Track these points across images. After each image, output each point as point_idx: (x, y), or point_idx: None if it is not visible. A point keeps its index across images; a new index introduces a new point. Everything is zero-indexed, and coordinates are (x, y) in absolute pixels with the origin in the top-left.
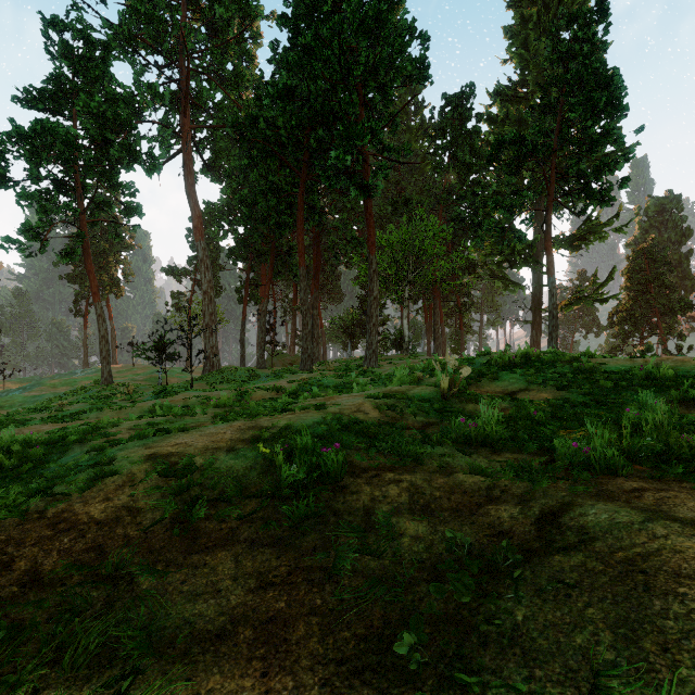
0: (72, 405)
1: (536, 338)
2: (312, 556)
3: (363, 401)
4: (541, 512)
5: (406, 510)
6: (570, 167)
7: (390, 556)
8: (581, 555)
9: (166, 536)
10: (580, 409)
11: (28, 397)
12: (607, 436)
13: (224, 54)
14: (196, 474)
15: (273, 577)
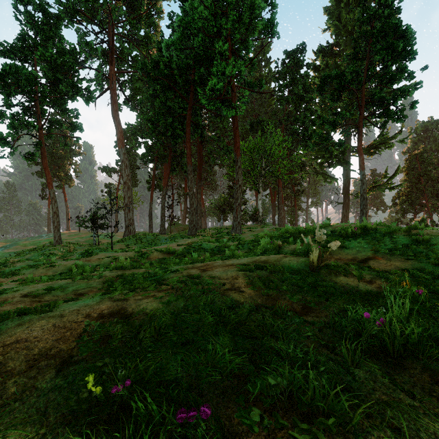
0: (20, 262)
1: (346, 213)
2: None
3: (236, 274)
4: None
5: None
6: (375, 95)
7: None
8: None
9: None
10: None
11: (5, 253)
12: None
13: (138, 24)
14: None
15: None
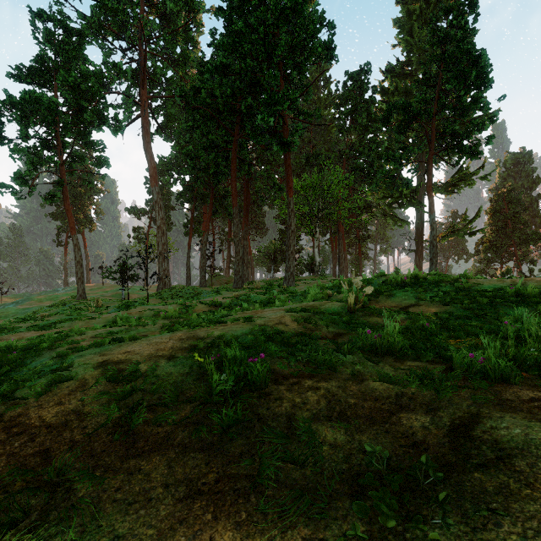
0: (51, 316)
1: (419, 263)
2: (238, 463)
3: (283, 314)
4: (451, 423)
5: (324, 417)
6: (447, 128)
7: (311, 465)
8: (502, 474)
9: (108, 440)
10: (463, 321)
11: (20, 310)
12: (499, 347)
13: (173, 40)
14: (139, 379)
15: (201, 484)
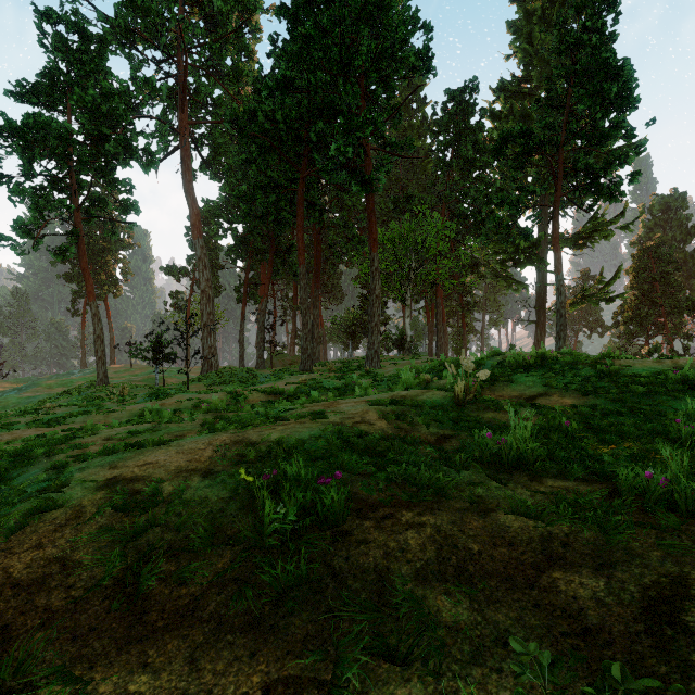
0: (60, 408)
1: (541, 338)
2: (301, 656)
3: (367, 408)
4: (643, 594)
5: (434, 575)
6: (578, 162)
7: (419, 666)
8: None
9: (102, 610)
10: (613, 418)
11: (23, 399)
12: (687, 462)
13: (222, 49)
14: (160, 507)
15: None
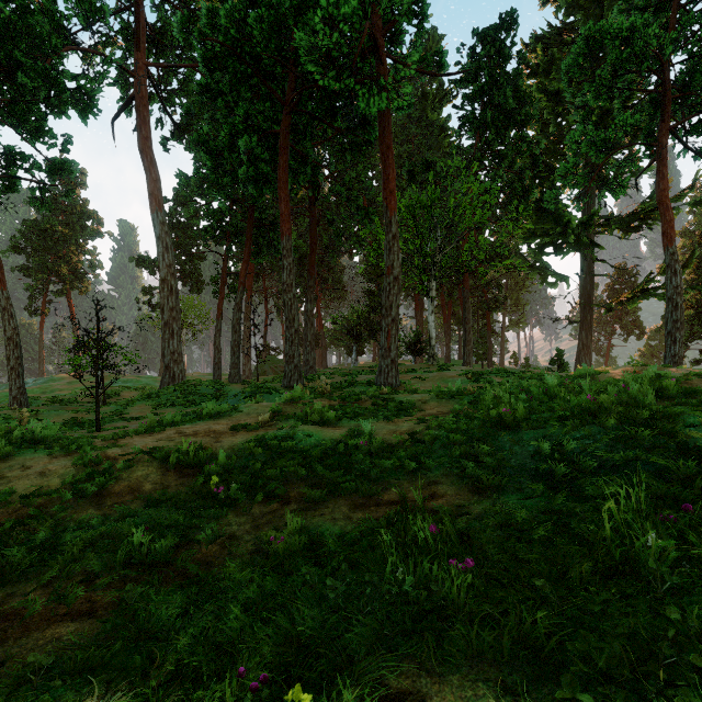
0: None
1: (587, 341)
2: None
3: None
4: None
5: None
6: (693, 79)
7: None
8: None
9: None
10: None
11: None
12: None
13: None
14: None
15: None
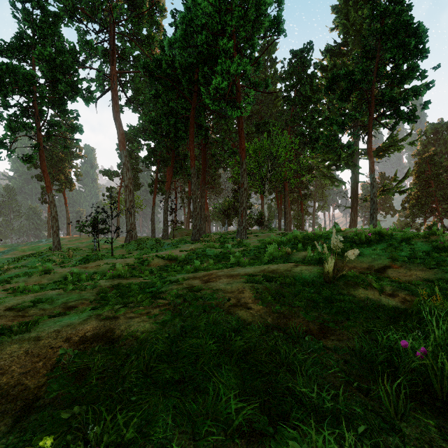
0: (15, 269)
1: (354, 218)
2: None
3: (242, 286)
4: None
5: None
6: (385, 95)
7: None
8: None
9: None
10: None
11: (3, 259)
12: None
13: (140, 23)
14: None
15: None
